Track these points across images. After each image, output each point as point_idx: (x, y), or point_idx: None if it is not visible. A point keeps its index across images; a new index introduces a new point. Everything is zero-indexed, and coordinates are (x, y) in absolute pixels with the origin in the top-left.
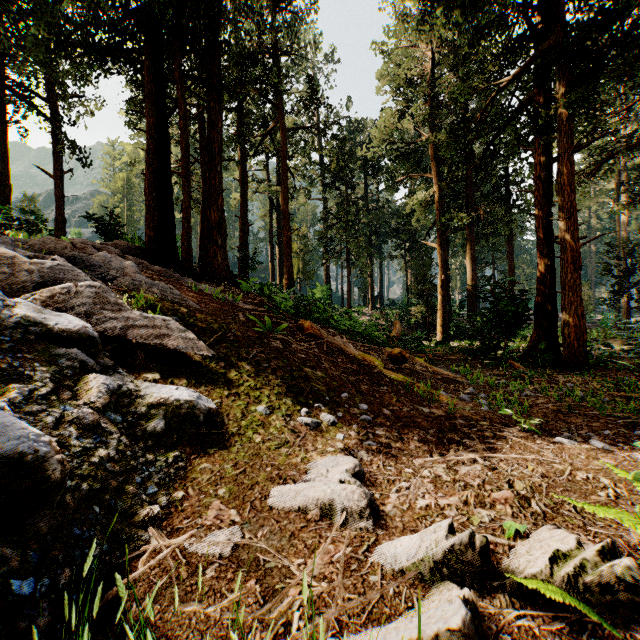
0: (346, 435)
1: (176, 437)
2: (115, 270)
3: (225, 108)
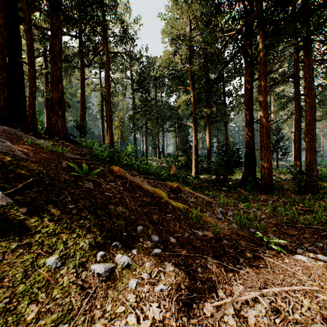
0: (139, 280)
1: None
2: None
3: (70, 35)
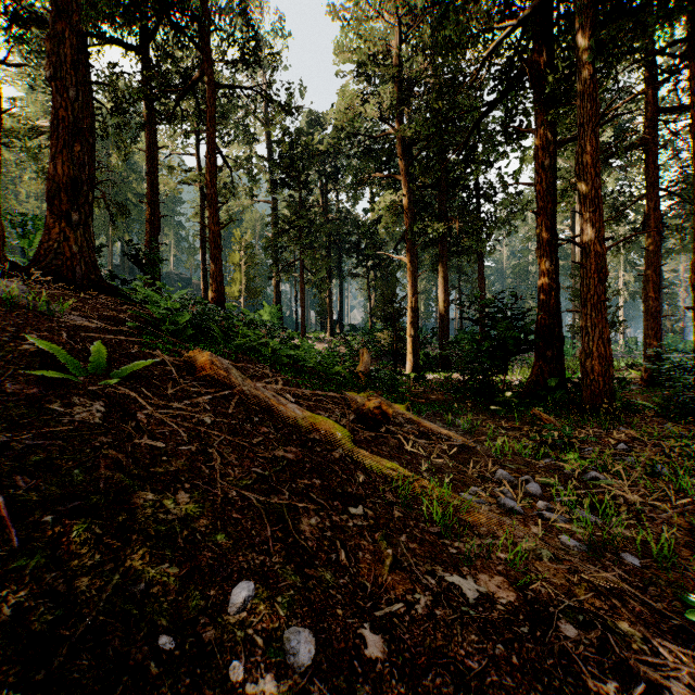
0: None
1: None
2: None
3: (122, 44)
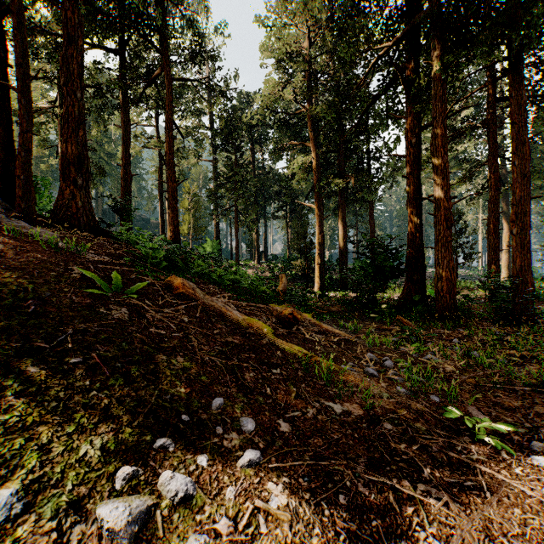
0: (208, 538)
1: None
2: None
3: (103, 48)
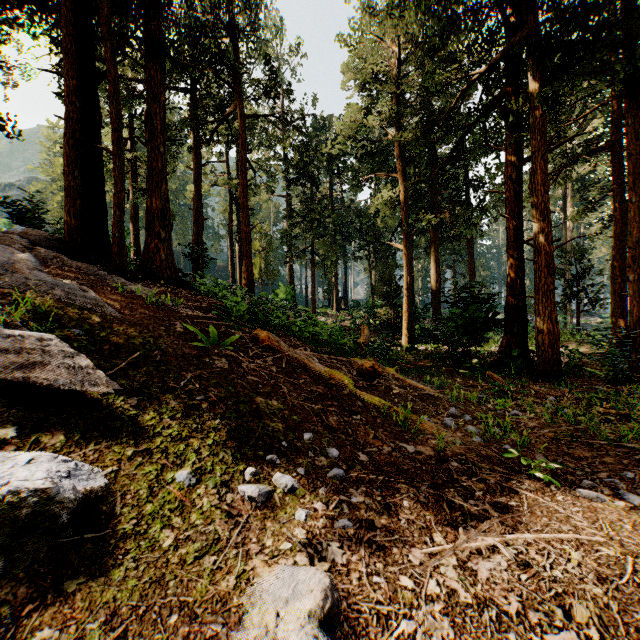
0: (310, 511)
1: (3, 566)
2: (1, 265)
3: (176, 88)
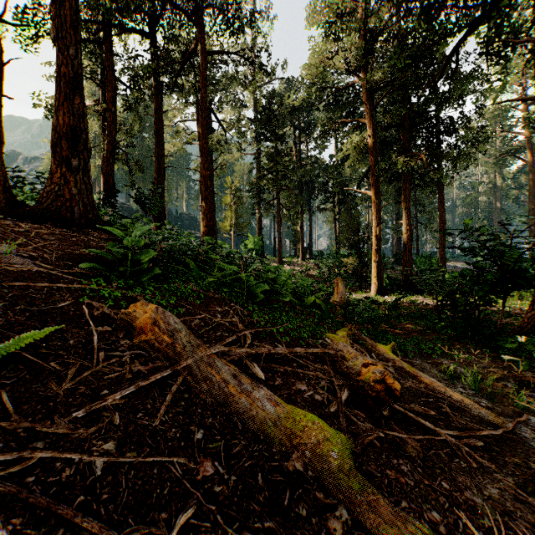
0: None
1: None
2: None
3: (136, 30)
